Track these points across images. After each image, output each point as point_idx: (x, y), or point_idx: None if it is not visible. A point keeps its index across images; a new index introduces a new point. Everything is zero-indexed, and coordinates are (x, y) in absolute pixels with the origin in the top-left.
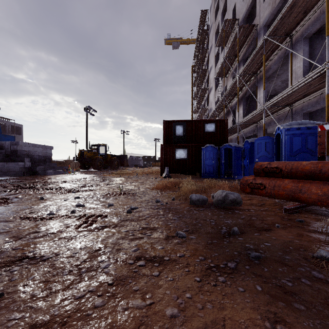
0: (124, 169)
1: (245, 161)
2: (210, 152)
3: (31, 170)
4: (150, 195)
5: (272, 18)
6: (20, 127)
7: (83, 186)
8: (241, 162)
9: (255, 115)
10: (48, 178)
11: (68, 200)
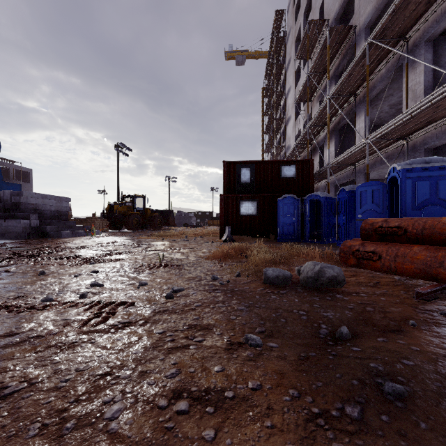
0: (169, 229)
1: (340, 218)
2: (289, 206)
3: (39, 231)
4: (204, 267)
5: (377, 16)
6: (29, 172)
7: (108, 254)
8: (333, 220)
9: (353, 153)
10: (61, 241)
11: (81, 275)
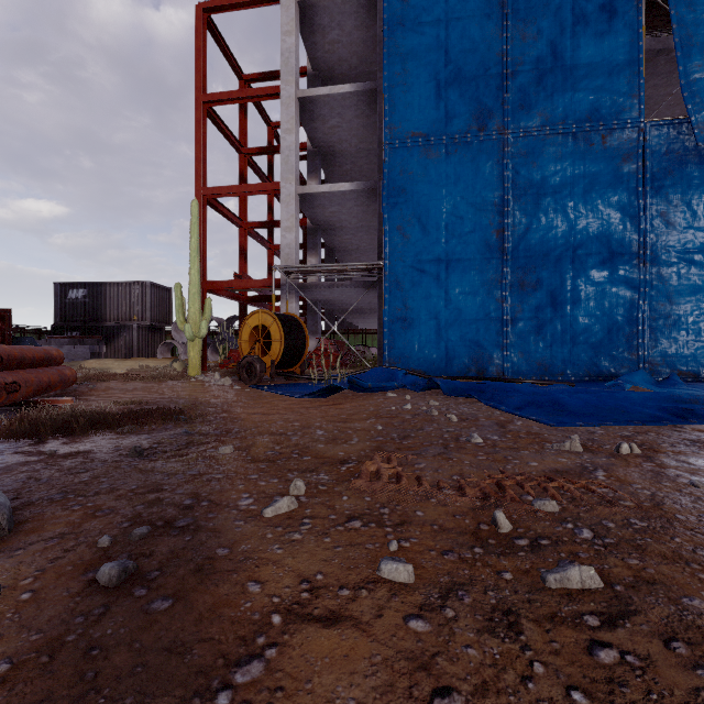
0: None
1: None
2: None
3: None
4: None
5: None
6: None
7: None
8: None
9: None
10: None
11: None
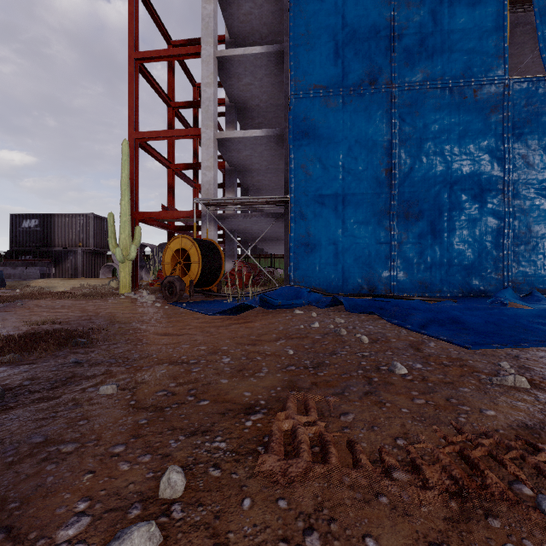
0: None
1: None
2: None
3: None
4: None
5: None
6: None
7: None
8: None
9: None
10: None
11: None
